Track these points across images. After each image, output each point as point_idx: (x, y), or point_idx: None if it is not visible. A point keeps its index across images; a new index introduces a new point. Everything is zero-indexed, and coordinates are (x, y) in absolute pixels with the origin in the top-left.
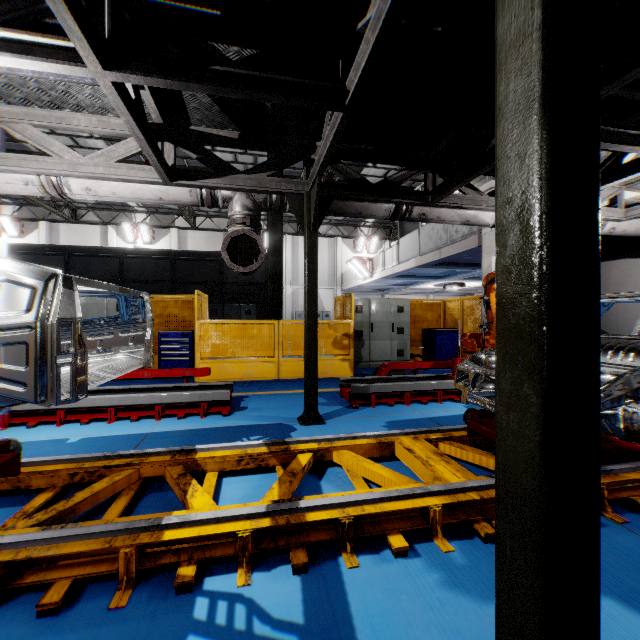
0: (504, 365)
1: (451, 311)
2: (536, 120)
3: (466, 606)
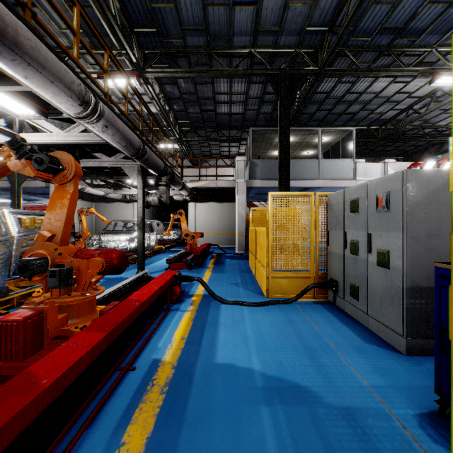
0: (139, 231)
1: (24, 221)
2: (142, 209)
3: (123, 273)
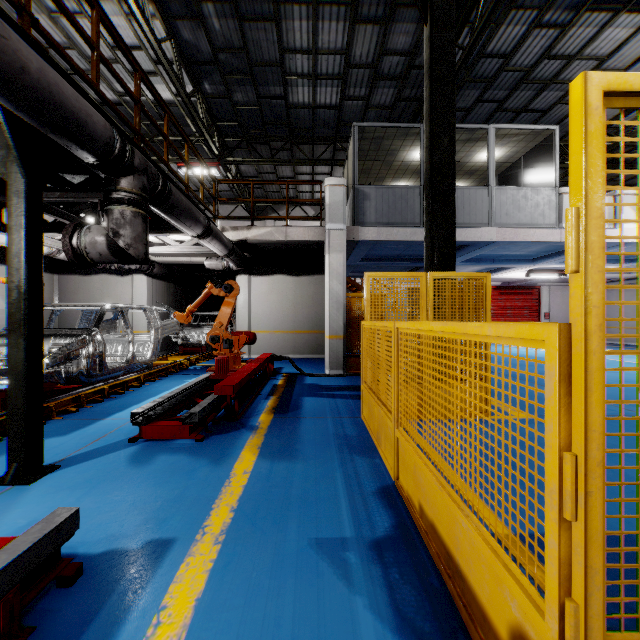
0: (13, 334)
1: None
2: (25, 262)
3: None
